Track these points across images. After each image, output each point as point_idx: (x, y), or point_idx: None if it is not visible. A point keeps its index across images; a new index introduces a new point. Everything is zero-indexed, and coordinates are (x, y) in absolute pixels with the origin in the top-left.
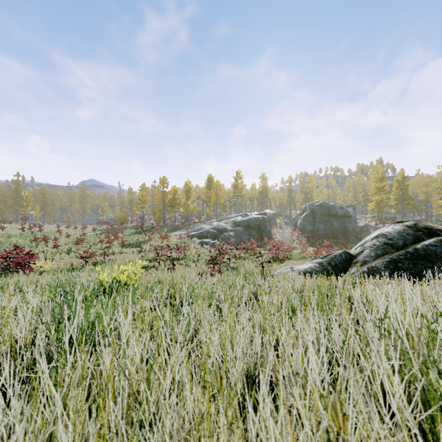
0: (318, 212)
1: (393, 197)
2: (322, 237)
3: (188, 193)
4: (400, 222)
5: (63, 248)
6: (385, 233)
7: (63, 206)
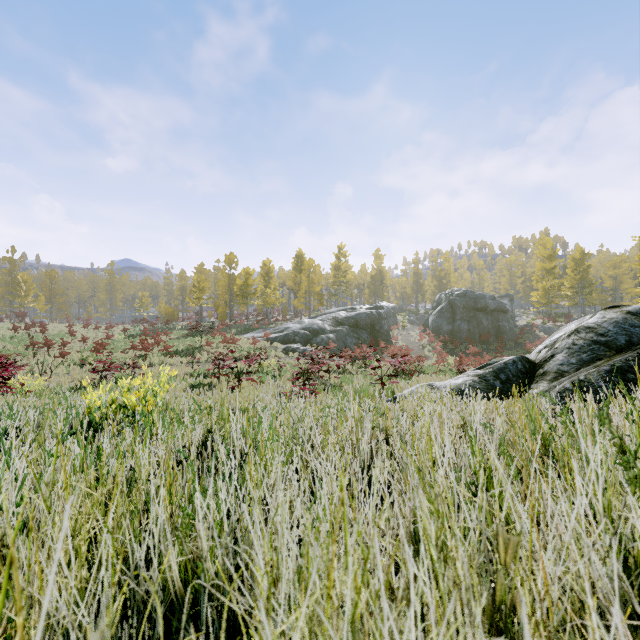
0: (458, 304)
1: (567, 284)
2: (465, 341)
3: (268, 278)
4: (614, 306)
5: (74, 358)
6: (590, 325)
7: (82, 296)
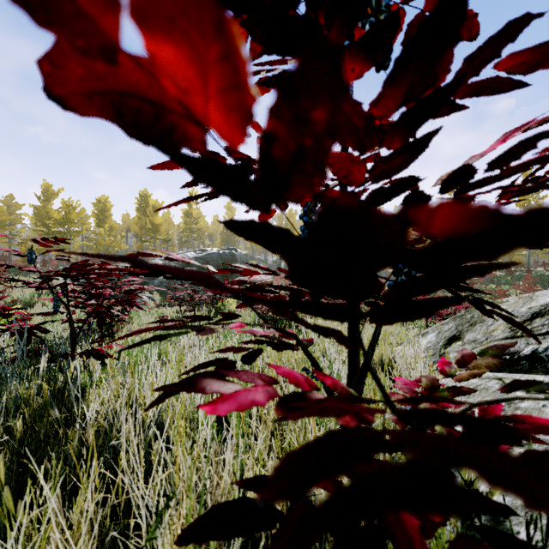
0: None
1: None
2: None
3: (103, 217)
4: None
5: None
6: None
7: None
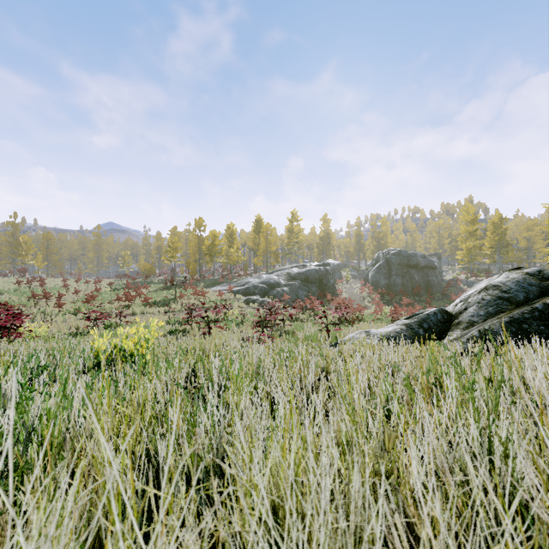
0: (394, 262)
1: (487, 244)
2: (399, 293)
3: (231, 239)
4: (516, 268)
5: (69, 308)
6: (497, 284)
7: (74, 255)
